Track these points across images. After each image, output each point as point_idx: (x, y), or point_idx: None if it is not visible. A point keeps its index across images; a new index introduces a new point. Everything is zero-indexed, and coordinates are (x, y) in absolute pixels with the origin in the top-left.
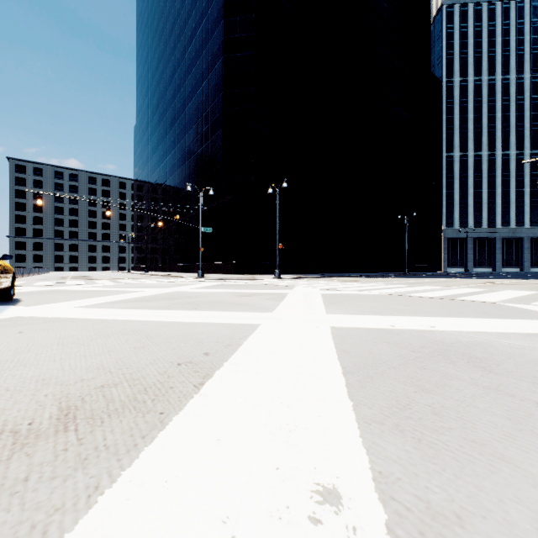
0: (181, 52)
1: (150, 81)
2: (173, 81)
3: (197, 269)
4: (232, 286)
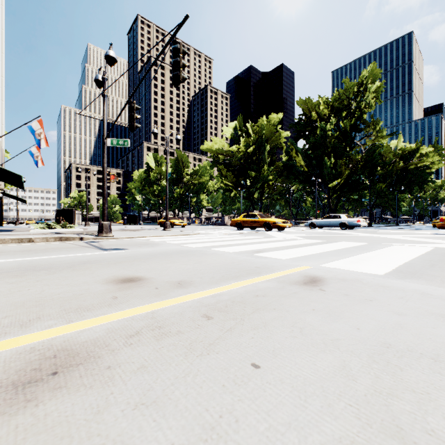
0: None
1: None
2: None
3: None
4: None
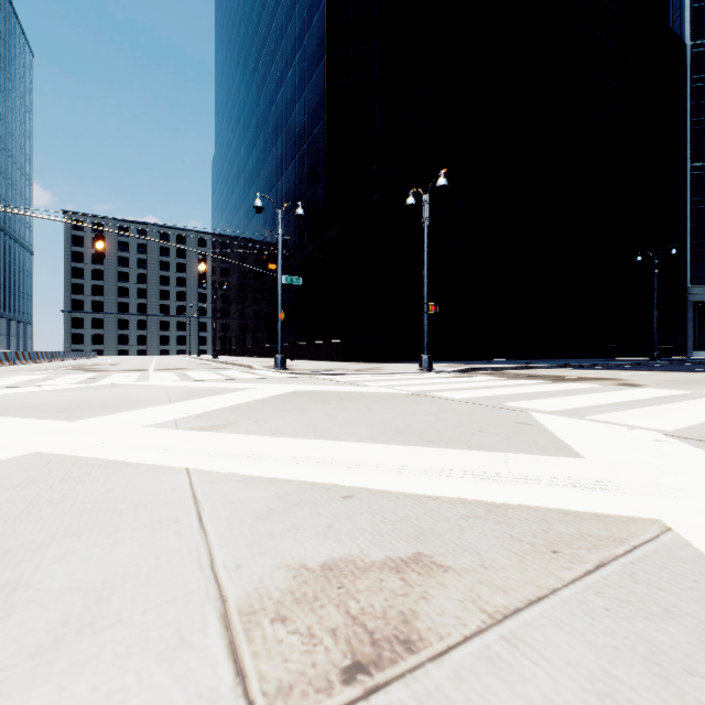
0: (267, 24)
1: (229, 88)
2: (257, 73)
3: (288, 353)
4: (321, 402)
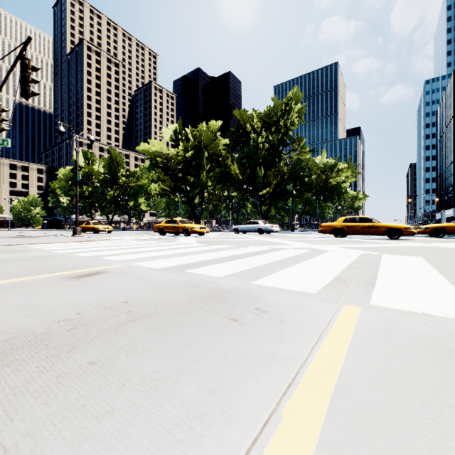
0: None
1: None
2: None
3: None
4: None
